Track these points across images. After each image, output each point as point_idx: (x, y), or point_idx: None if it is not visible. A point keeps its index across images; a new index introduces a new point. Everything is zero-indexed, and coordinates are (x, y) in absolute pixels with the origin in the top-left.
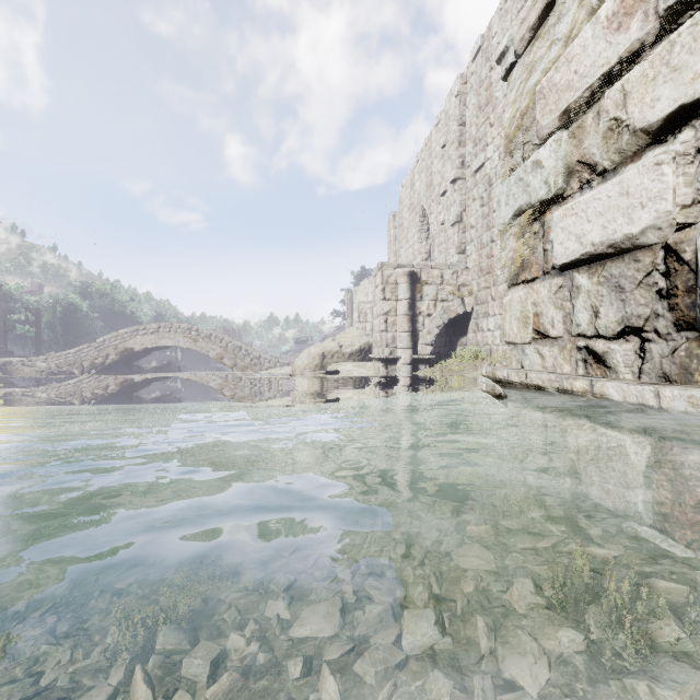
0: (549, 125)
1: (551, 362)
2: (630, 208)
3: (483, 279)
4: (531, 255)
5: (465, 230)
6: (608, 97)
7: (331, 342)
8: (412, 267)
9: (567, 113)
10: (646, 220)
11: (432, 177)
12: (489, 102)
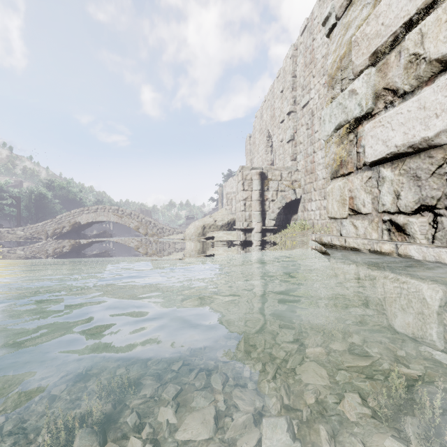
0: (362, 63)
1: (363, 231)
2: (426, 118)
3: (308, 177)
4: (347, 156)
5: (296, 145)
6: (408, 39)
7: (209, 218)
8: (262, 169)
9: (375, 54)
10: (440, 126)
11: (274, 111)
12: (312, 61)
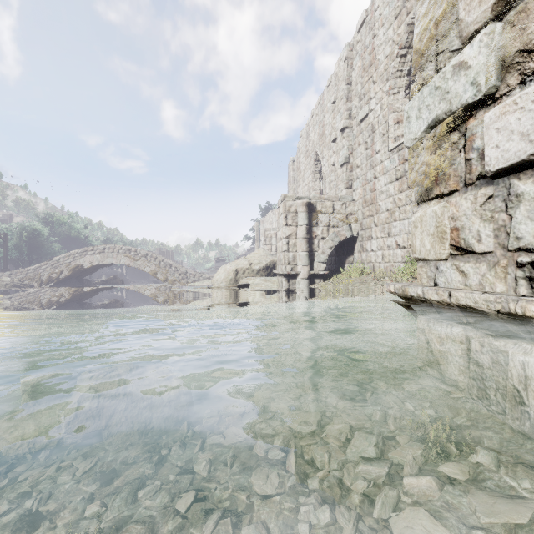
0: (478, 18)
1: (477, 280)
2: None
3: (367, 209)
4: (447, 167)
5: (352, 169)
6: None
7: (243, 261)
8: (309, 199)
9: None
10: None
11: (324, 128)
12: (372, 63)
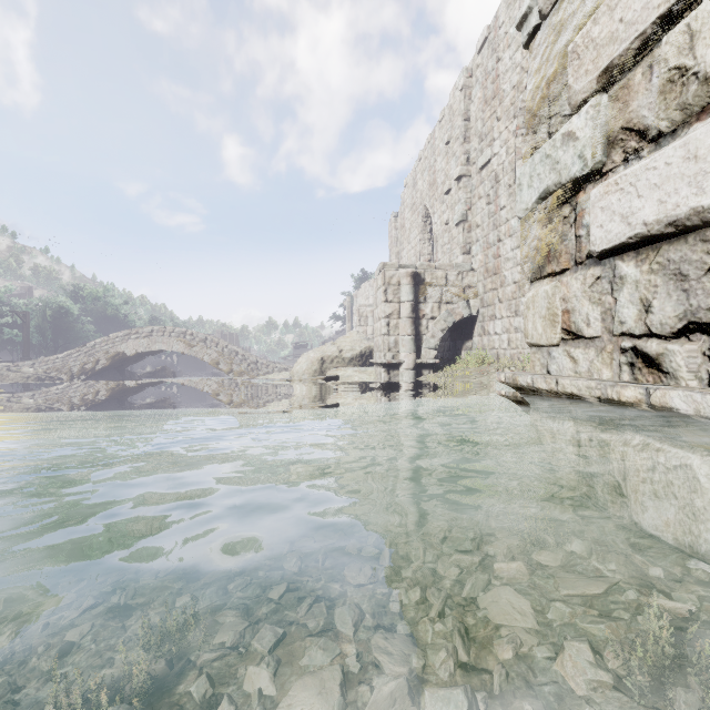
0: (585, 88)
1: (586, 366)
2: (700, 175)
3: (490, 280)
4: (559, 243)
5: (470, 229)
6: (667, 43)
7: (331, 347)
8: (416, 268)
9: (608, 71)
10: None
11: (435, 176)
12: (496, 95)
